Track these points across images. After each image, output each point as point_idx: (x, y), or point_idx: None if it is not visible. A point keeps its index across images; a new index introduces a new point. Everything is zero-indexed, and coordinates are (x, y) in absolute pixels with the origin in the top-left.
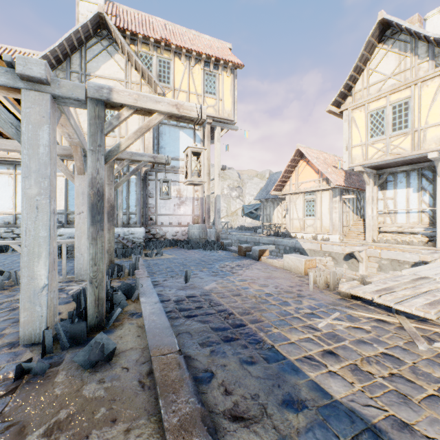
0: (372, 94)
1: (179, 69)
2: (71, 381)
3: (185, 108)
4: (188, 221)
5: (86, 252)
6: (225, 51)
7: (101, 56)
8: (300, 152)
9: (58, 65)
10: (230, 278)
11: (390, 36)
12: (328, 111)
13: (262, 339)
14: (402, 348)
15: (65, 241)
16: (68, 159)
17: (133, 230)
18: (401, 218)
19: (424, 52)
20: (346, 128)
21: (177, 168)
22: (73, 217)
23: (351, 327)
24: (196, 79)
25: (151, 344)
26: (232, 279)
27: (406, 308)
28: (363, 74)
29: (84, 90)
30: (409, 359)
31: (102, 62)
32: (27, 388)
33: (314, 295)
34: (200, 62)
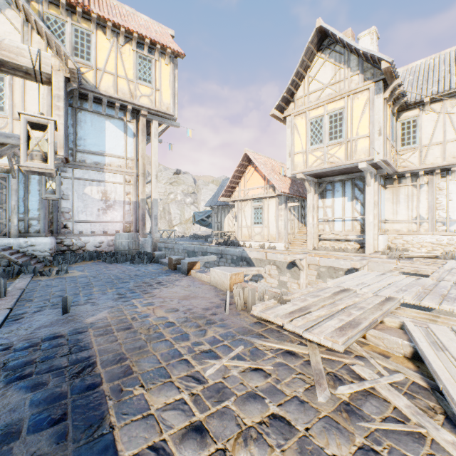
0: (312, 102)
1: (104, 46)
2: None
3: (5, 48)
4: (117, 228)
5: None
6: (165, 37)
7: None
8: (248, 157)
9: None
10: (136, 301)
11: (327, 46)
12: (272, 115)
13: (103, 416)
14: (300, 400)
15: None
16: None
17: (33, 241)
18: (338, 226)
19: (355, 65)
20: (289, 134)
21: (102, 165)
22: None
23: (249, 370)
24: (127, 61)
25: None
26: (137, 303)
27: (315, 336)
28: (304, 81)
29: None
30: (302, 423)
31: None
32: None
33: (227, 320)
34: (131, 42)
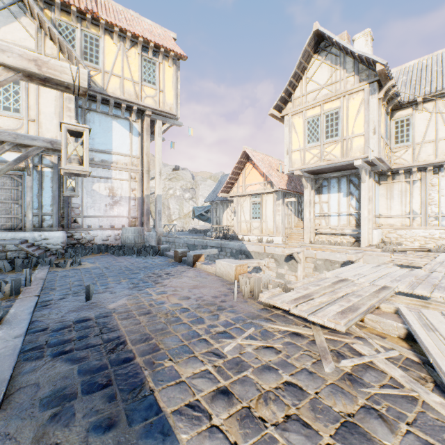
0: (309, 102)
1: (111, 50)
2: None
3: (51, 67)
4: (123, 223)
5: None
6: (167, 40)
7: (0, 15)
8: (247, 154)
9: None
10: (149, 290)
11: (323, 48)
12: (271, 114)
13: (142, 382)
14: (309, 371)
15: None
16: None
17: (46, 235)
18: (334, 220)
19: (351, 67)
20: (287, 132)
21: (110, 163)
22: None
23: (262, 347)
24: (133, 64)
25: None
26: (151, 292)
27: (319, 319)
28: (301, 82)
29: None
30: (312, 388)
31: (2, 23)
32: None
33: (236, 306)
34: (137, 46)
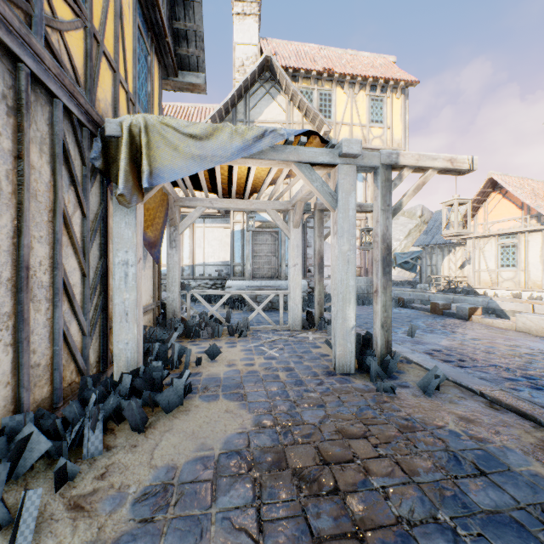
0: None
1: (341, 100)
2: (425, 400)
3: (457, 161)
4: None
5: (300, 303)
6: (390, 68)
7: (264, 100)
8: (493, 181)
9: (225, 117)
10: (457, 336)
11: None
12: None
13: None
14: None
15: (282, 292)
16: (234, 211)
17: None
18: None
19: None
20: None
21: None
22: (239, 269)
23: None
24: (360, 108)
25: (464, 382)
26: (461, 338)
27: None
28: None
29: (378, 158)
30: None
31: (265, 107)
32: (395, 399)
33: None
34: (364, 88)
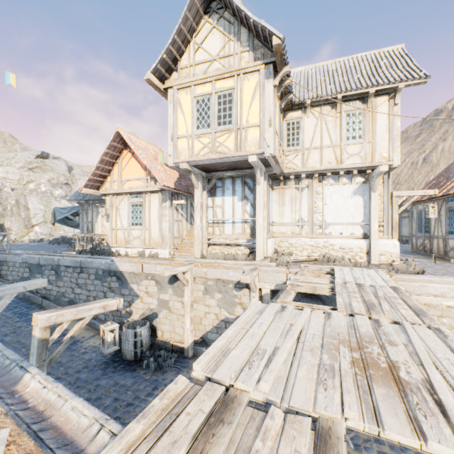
0: (198, 75)
1: None
2: None
3: None
4: None
5: None
6: None
7: None
8: (123, 138)
9: None
10: None
11: (215, 10)
12: (149, 80)
13: None
14: None
15: None
16: None
17: None
18: (229, 228)
19: (246, 40)
20: (171, 111)
21: None
22: None
23: None
24: None
25: None
26: None
27: None
28: (189, 47)
29: None
30: None
31: None
32: None
33: None
34: None
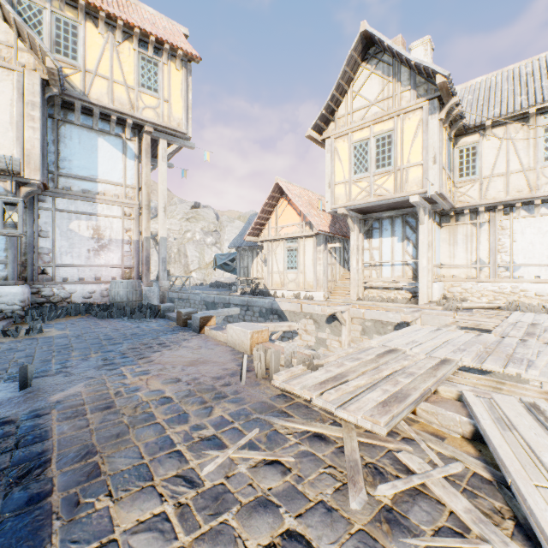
0: (356, 122)
1: (95, 42)
2: None
3: None
4: (114, 274)
5: None
6: (176, 35)
7: None
8: (280, 187)
9: None
10: (125, 369)
11: (373, 55)
12: (309, 136)
13: (40, 547)
14: (327, 507)
15: None
16: None
17: None
18: (387, 271)
19: (406, 79)
20: (328, 160)
21: (94, 194)
22: None
23: (263, 464)
24: (126, 63)
25: None
26: (127, 372)
27: (351, 415)
28: (346, 96)
29: None
30: (327, 543)
31: None
32: None
33: (242, 392)
34: (132, 39)
